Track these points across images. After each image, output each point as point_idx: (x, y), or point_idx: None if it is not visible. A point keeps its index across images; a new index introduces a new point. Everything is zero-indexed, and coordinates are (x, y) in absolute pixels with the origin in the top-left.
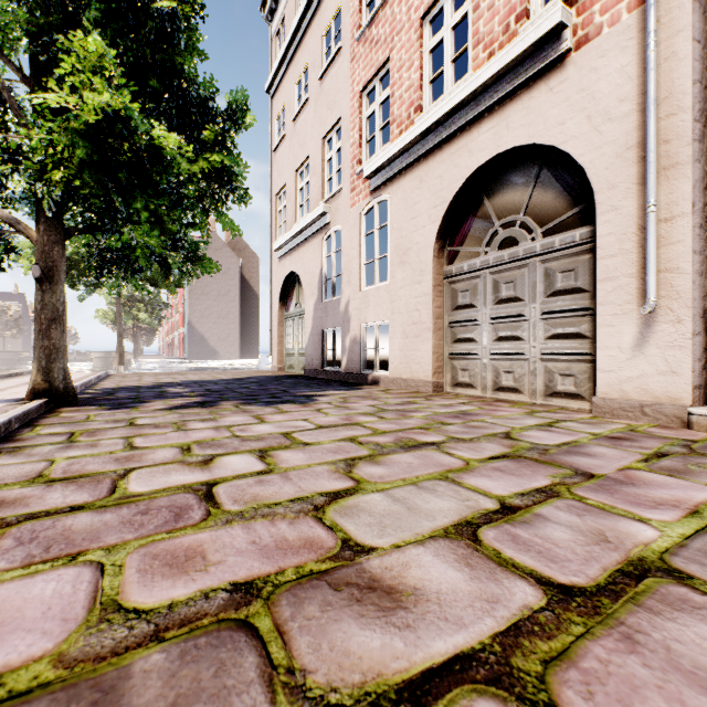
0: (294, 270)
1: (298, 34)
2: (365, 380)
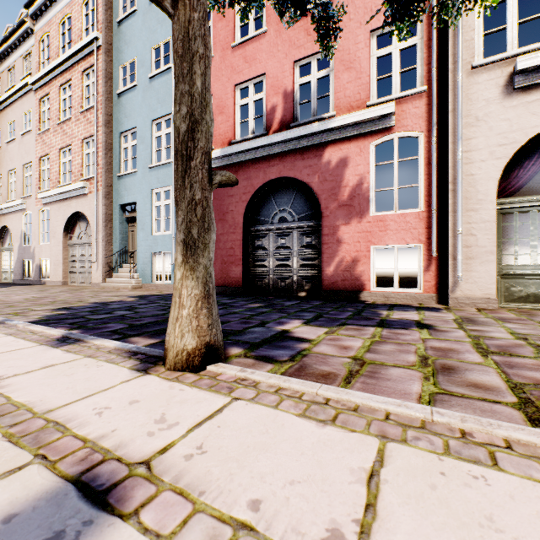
0: (7, 225)
1: (9, 100)
2: (41, 283)
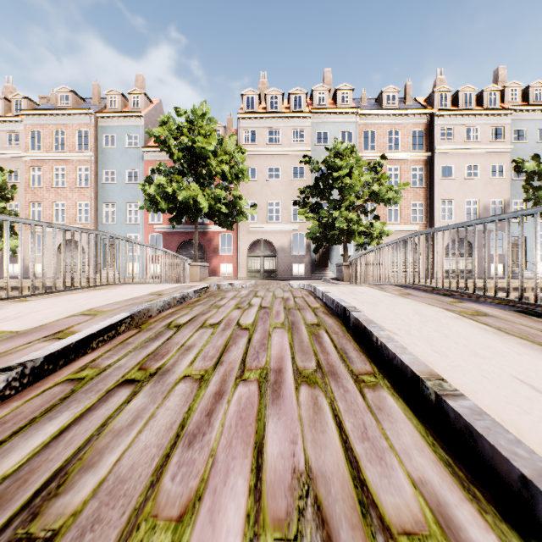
0: None
1: None
2: None
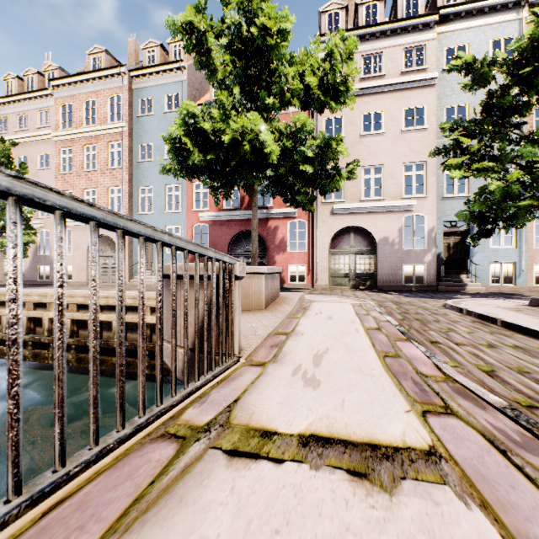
0: None
1: (21, 140)
2: None
